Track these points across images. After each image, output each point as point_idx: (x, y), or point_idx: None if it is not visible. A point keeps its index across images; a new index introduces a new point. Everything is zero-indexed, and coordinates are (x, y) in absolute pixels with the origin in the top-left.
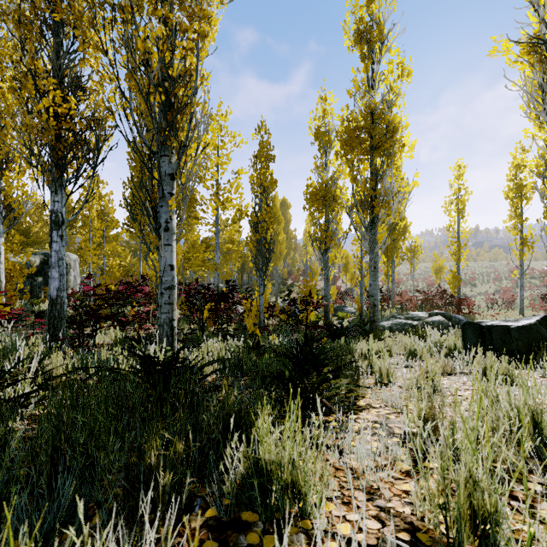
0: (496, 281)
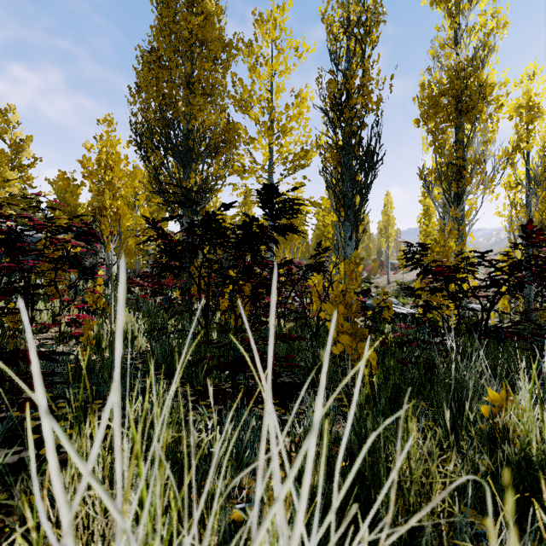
0: None
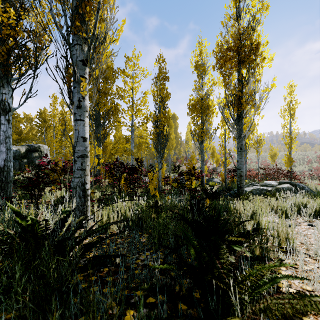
0: (308, 163)
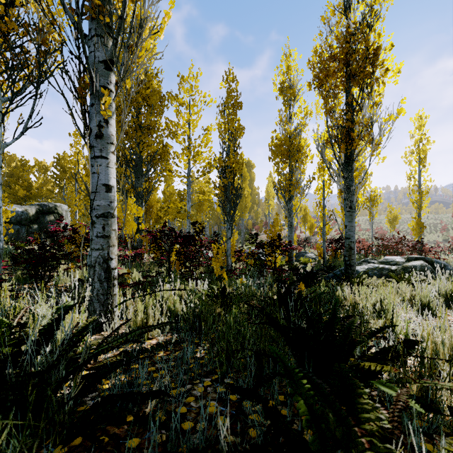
0: (443, 231)
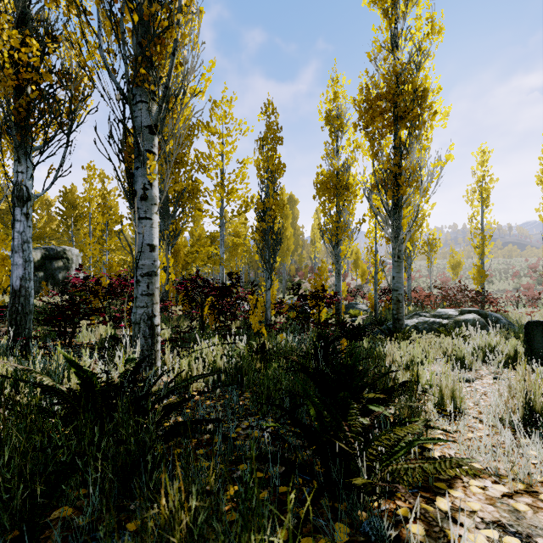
0: (515, 278)
